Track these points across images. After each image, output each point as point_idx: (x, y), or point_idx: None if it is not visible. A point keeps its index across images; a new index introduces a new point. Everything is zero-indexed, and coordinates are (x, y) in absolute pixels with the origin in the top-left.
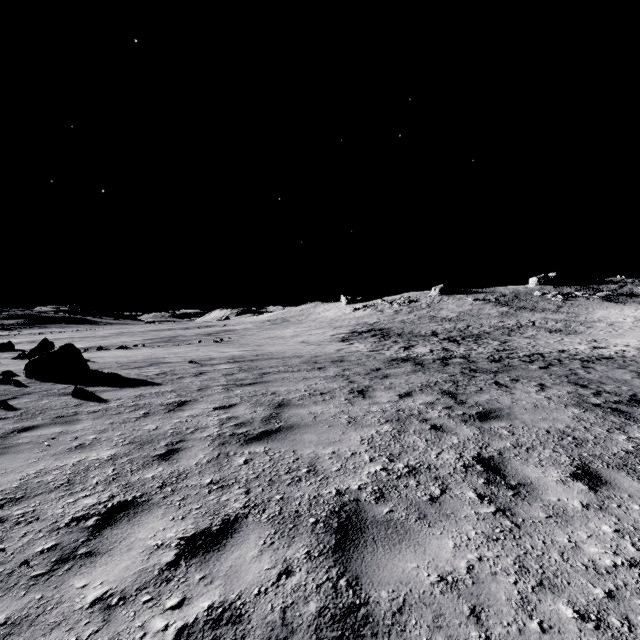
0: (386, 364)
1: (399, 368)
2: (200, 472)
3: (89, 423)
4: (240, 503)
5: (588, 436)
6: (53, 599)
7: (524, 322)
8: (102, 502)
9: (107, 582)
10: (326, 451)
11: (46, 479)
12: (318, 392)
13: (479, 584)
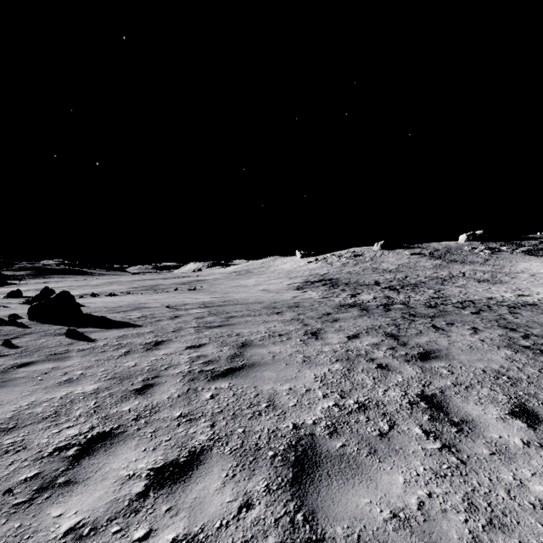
0: (335, 309)
1: (347, 313)
2: (171, 406)
3: (78, 360)
4: (206, 436)
5: (522, 376)
6: (30, 528)
7: (455, 273)
8: (83, 433)
9: (81, 512)
10: (283, 387)
11: (36, 410)
12: (276, 334)
13: (430, 522)
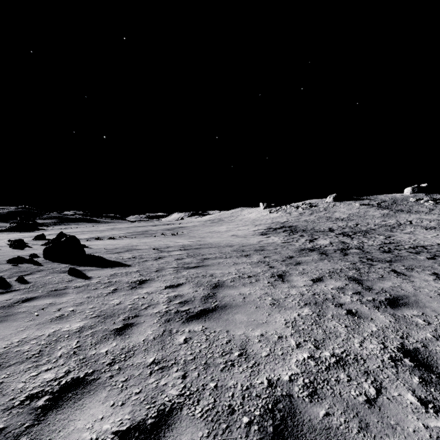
0: (297, 253)
1: (308, 256)
2: (146, 349)
3: (72, 296)
4: (176, 390)
5: None
6: None
7: (402, 221)
8: (58, 378)
9: None
10: (255, 333)
11: (23, 348)
12: (246, 275)
13: None
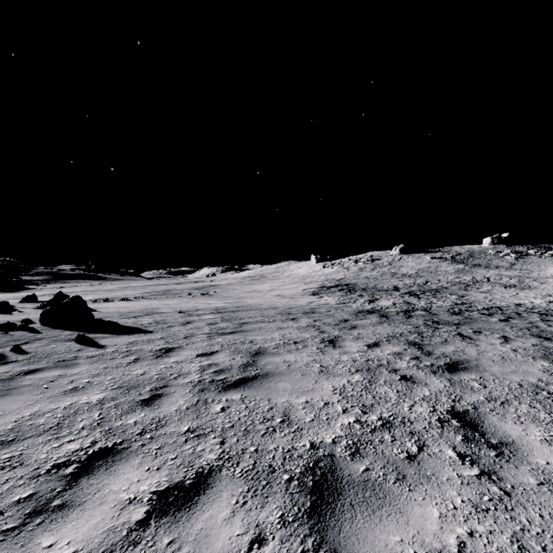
0: (353, 316)
1: (365, 319)
2: (179, 419)
3: (86, 367)
4: (215, 454)
5: None
6: None
7: (479, 278)
8: (84, 448)
9: (74, 542)
10: (299, 400)
11: (38, 422)
12: (292, 341)
13: None
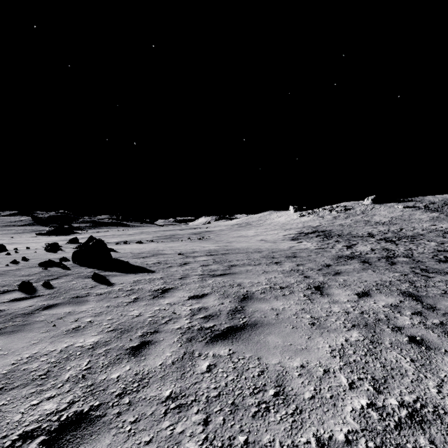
0: (334, 261)
1: (348, 265)
2: (162, 378)
3: (92, 305)
4: (195, 442)
5: None
6: None
7: None
8: (59, 410)
9: None
10: (293, 363)
11: (31, 367)
12: (277, 286)
13: None
